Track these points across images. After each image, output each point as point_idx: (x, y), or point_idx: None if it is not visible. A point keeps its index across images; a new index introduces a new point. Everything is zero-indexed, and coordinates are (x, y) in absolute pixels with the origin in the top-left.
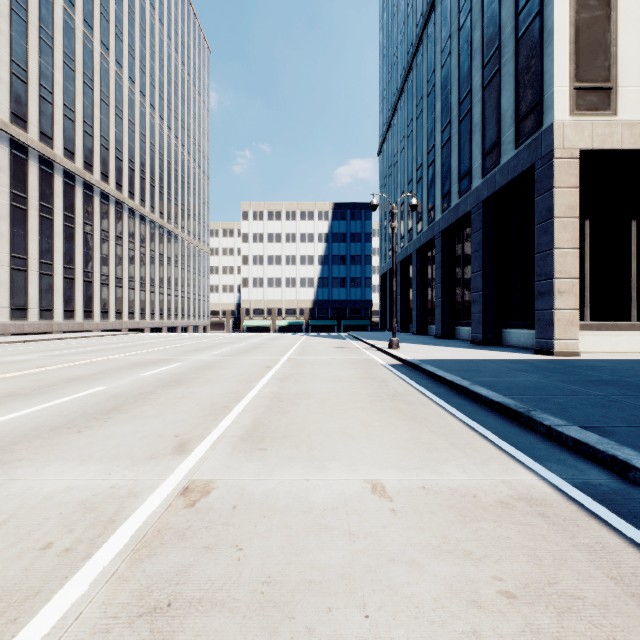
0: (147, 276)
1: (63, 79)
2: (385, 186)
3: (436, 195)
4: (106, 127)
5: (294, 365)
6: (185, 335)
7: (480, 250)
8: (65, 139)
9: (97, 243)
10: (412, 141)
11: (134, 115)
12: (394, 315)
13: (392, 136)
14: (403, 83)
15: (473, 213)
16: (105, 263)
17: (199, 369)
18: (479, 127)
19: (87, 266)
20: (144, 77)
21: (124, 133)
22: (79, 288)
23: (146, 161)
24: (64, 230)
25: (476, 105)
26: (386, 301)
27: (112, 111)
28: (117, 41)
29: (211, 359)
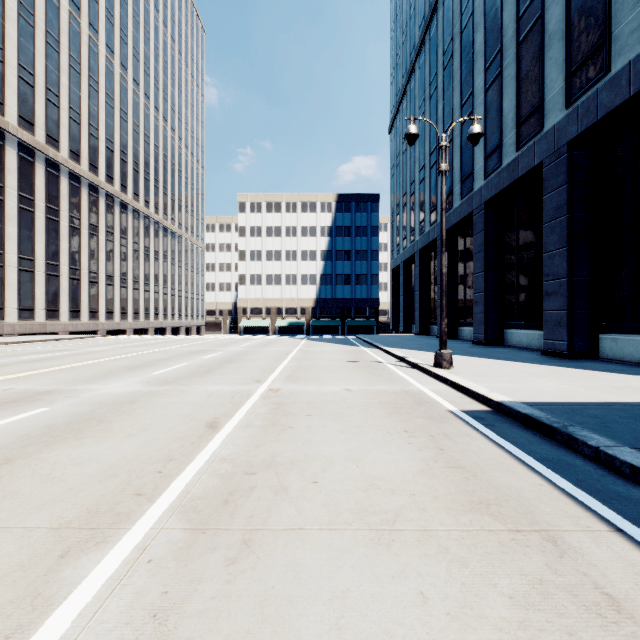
0: (129, 271)
1: (18, 34)
2: (398, 165)
3: (476, 156)
4: (77, 98)
5: (271, 417)
6: (159, 339)
7: (562, 217)
8: (21, 106)
9: (65, 231)
10: (437, 100)
11: (113, 89)
12: (444, 313)
13: (407, 104)
14: (424, 33)
15: (547, 165)
16: (75, 255)
17: (44, 436)
18: (560, 34)
19: (51, 257)
20: (126, 48)
21: (100, 108)
22: (40, 283)
23: (128, 142)
24: (19, 214)
25: (553, 4)
26: (398, 299)
27: (84, 81)
28: (91, 2)
29: (125, 393)
